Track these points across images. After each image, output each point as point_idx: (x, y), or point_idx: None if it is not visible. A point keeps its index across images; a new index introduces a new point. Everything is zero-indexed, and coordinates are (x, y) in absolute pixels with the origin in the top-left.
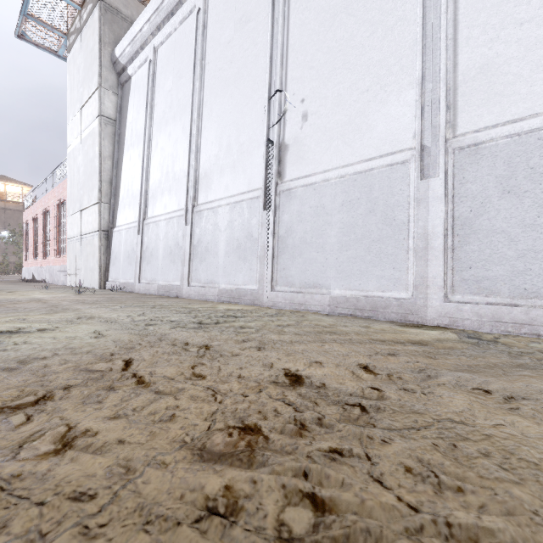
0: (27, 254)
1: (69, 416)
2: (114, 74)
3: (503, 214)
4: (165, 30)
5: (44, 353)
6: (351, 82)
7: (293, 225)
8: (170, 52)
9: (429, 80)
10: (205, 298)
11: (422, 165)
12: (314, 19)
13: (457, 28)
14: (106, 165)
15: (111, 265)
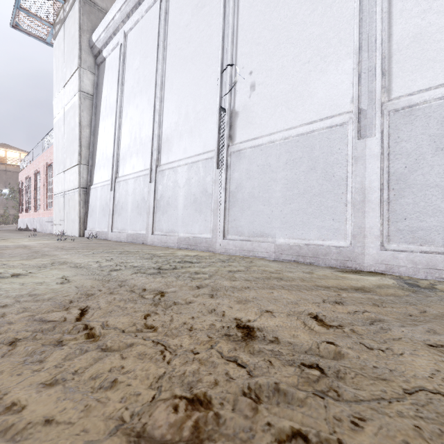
0: (22, 208)
1: (2, 381)
2: (92, 56)
3: (437, 169)
4: (134, 18)
5: (7, 300)
6: (294, 55)
7: (242, 181)
8: (138, 36)
9: (366, 49)
10: (167, 245)
11: (359, 126)
12: (261, 2)
13: (392, 2)
14: (85, 132)
15: (89, 216)
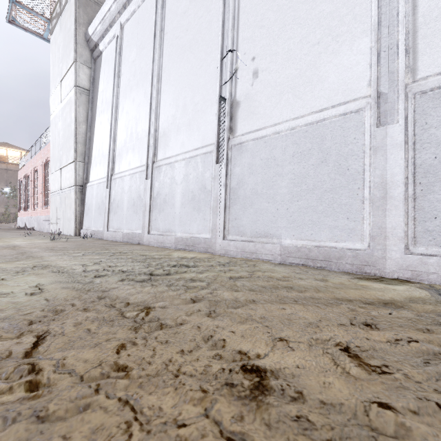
0: (21, 206)
1: None
2: (88, 50)
3: None
4: (130, 8)
5: None
6: (301, 36)
7: (244, 177)
8: (134, 27)
9: (386, 25)
10: (163, 245)
11: (378, 112)
12: None
13: None
14: (81, 128)
15: (85, 215)
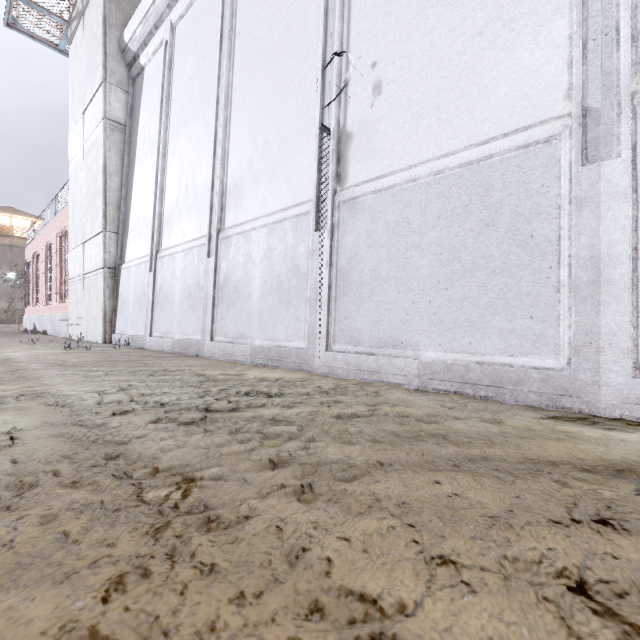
0: (29, 300)
1: None
2: (124, 65)
3: None
4: None
5: None
6: (452, 25)
7: (359, 251)
8: (191, 27)
9: None
10: (233, 358)
11: (583, 140)
12: None
13: None
14: (113, 182)
15: (118, 312)
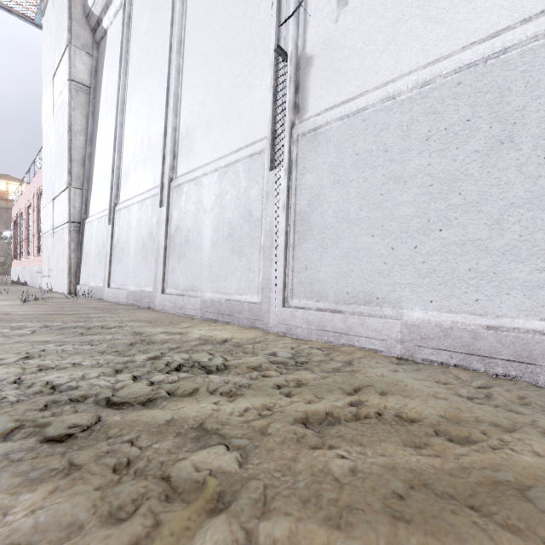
0: (15, 254)
1: None
2: (89, 30)
3: None
4: None
5: None
6: None
7: (322, 190)
8: None
9: None
10: (183, 312)
11: None
12: None
13: None
14: (77, 141)
15: (82, 264)
